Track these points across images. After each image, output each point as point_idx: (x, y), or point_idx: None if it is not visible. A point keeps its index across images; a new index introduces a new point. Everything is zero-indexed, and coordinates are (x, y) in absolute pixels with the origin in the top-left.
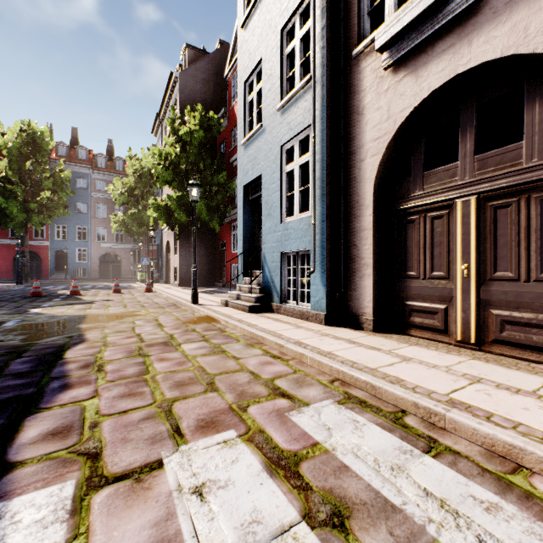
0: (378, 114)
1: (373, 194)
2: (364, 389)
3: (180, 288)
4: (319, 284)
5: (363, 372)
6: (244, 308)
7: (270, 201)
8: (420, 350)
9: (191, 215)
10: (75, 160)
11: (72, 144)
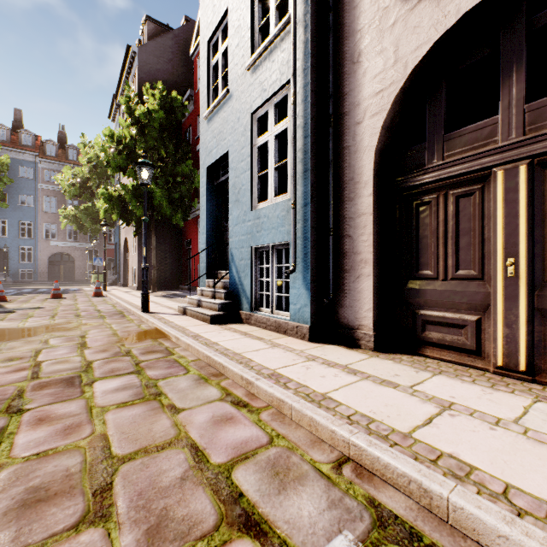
0: (381, 58)
1: (374, 167)
2: (403, 491)
3: (137, 292)
4: (301, 287)
5: (392, 445)
6: (205, 318)
7: (238, 184)
8: (453, 385)
9: (150, 208)
10: (18, 146)
11: (15, 128)
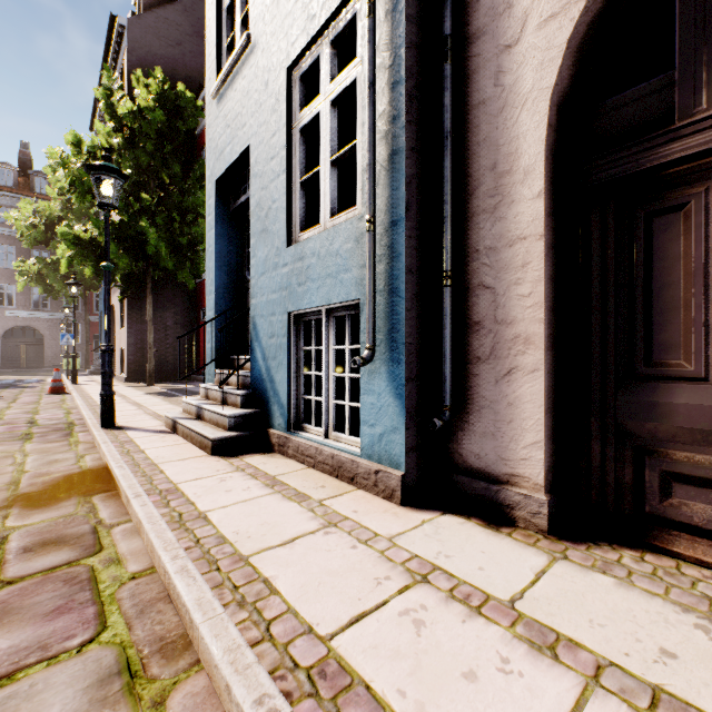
0: None
1: (547, 135)
2: None
3: (123, 386)
4: (384, 392)
5: None
6: (204, 442)
7: (265, 200)
8: None
9: (143, 258)
10: None
11: None
